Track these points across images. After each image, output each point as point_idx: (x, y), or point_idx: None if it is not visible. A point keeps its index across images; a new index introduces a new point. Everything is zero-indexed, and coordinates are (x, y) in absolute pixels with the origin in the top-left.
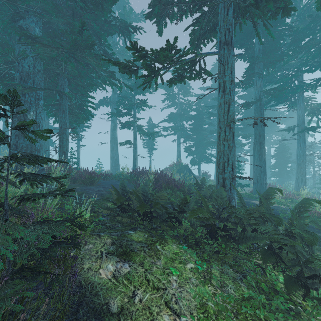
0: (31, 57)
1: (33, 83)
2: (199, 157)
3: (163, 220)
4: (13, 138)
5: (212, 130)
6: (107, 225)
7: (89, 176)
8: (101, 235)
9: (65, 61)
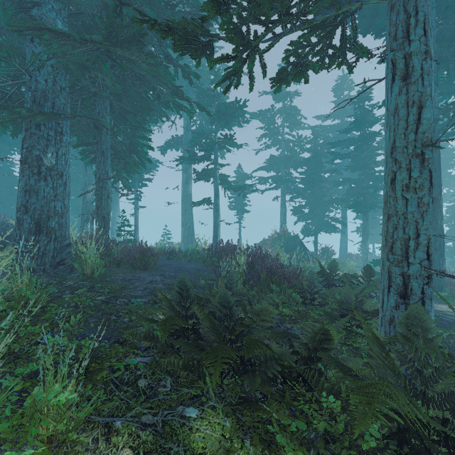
0: (50, 67)
1: (53, 108)
2: (315, 224)
3: (269, 377)
4: (21, 195)
5: (337, 181)
6: (138, 386)
7: (139, 256)
8: (113, 430)
9: (94, 62)
